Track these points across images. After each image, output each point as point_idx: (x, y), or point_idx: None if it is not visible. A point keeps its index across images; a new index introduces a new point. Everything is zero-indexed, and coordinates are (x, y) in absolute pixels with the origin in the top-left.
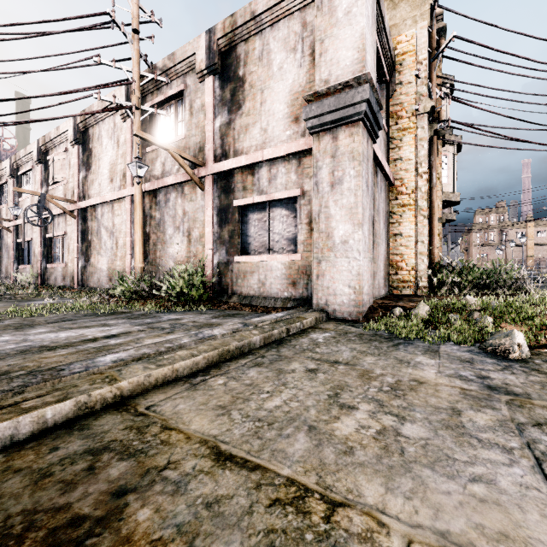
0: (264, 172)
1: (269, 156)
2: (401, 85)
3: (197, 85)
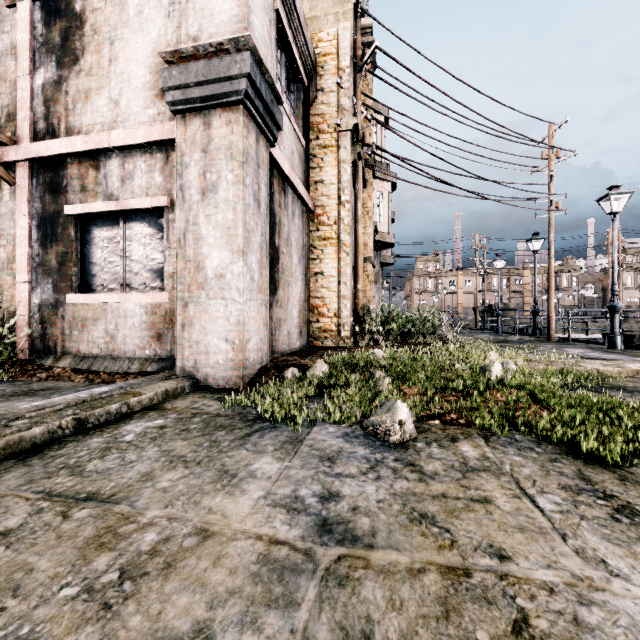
0: (114, 166)
1: (120, 142)
2: (322, 92)
3: (4, 10)
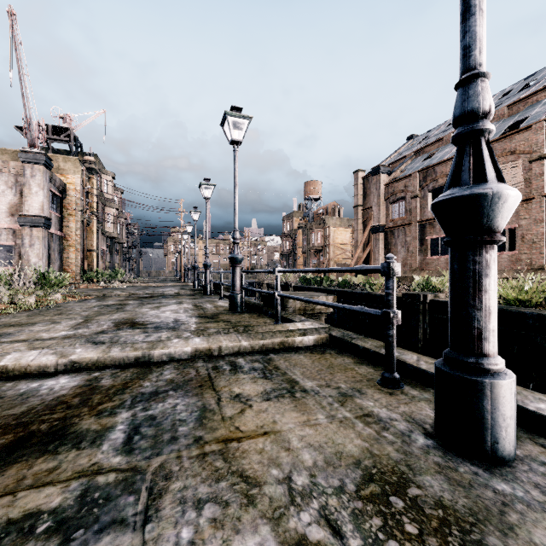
0: None
1: None
2: (69, 196)
3: None
